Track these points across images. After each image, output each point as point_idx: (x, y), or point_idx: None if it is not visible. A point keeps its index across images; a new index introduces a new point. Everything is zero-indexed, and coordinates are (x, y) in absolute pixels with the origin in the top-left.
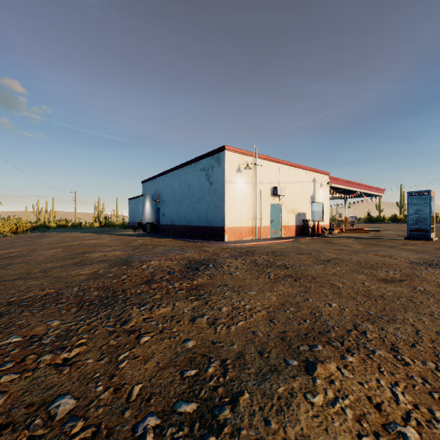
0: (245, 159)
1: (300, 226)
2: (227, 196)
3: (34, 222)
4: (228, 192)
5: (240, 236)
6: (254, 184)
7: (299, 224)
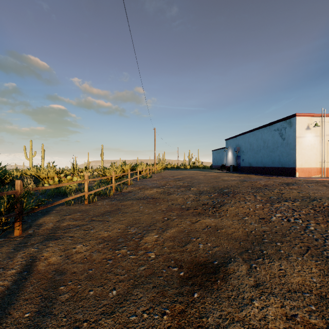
0: (314, 120)
1: None
2: (297, 147)
3: None
4: (298, 144)
5: (309, 174)
6: (322, 136)
7: None
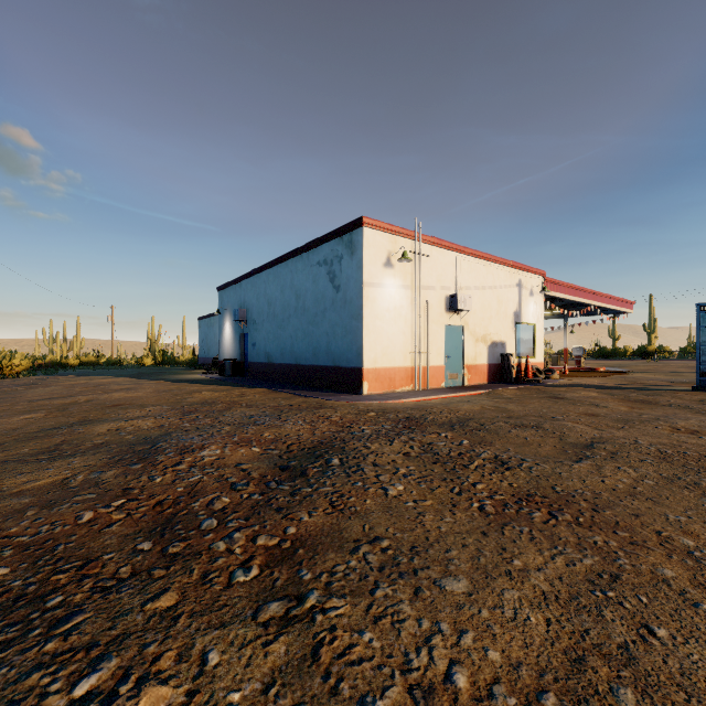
0: (400, 244)
1: (495, 366)
2: (366, 311)
3: (41, 357)
4: (369, 303)
5: (390, 385)
6: (416, 290)
7: (494, 362)
